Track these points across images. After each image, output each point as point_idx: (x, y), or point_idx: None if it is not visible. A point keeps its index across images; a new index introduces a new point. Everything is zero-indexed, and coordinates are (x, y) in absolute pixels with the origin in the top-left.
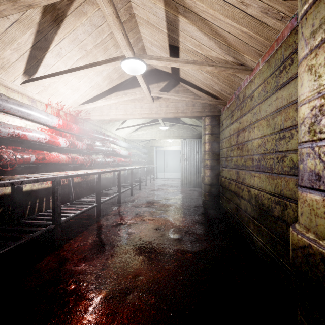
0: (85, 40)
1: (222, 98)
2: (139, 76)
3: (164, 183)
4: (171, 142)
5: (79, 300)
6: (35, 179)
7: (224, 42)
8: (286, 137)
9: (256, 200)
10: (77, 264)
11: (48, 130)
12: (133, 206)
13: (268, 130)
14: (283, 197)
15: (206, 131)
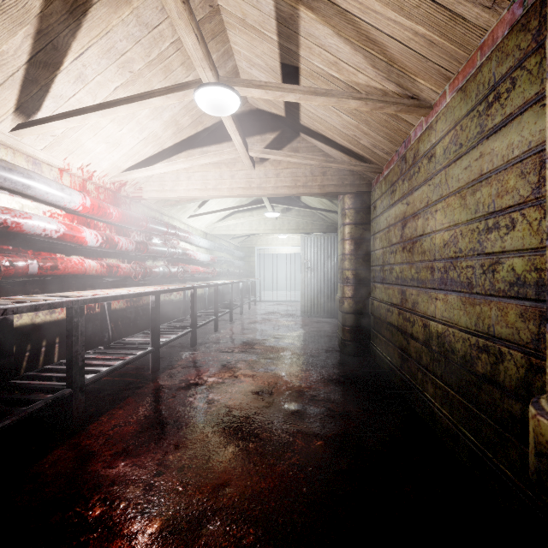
0: (128, 52)
1: (375, 161)
2: (228, 119)
3: (273, 310)
4: (284, 239)
5: (109, 540)
6: (32, 305)
7: (382, 56)
8: (500, 226)
9: (439, 343)
10: (111, 464)
11: (64, 216)
12: (218, 352)
13: (464, 215)
14: (493, 339)
15: (346, 219)
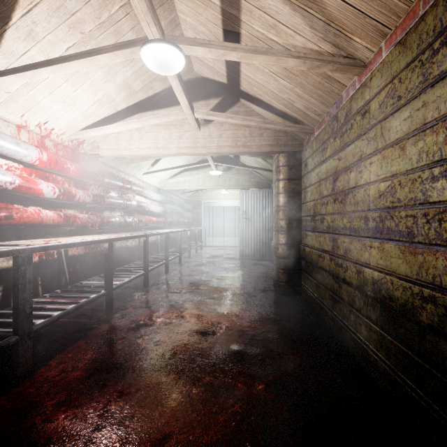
0: (78, 12)
1: (307, 123)
2: (175, 79)
3: (216, 254)
4: (226, 194)
5: None
6: None
7: (320, 15)
8: None
9: (375, 289)
10: (51, 417)
11: (22, 169)
12: (167, 292)
13: (403, 165)
14: (441, 290)
15: (280, 175)
